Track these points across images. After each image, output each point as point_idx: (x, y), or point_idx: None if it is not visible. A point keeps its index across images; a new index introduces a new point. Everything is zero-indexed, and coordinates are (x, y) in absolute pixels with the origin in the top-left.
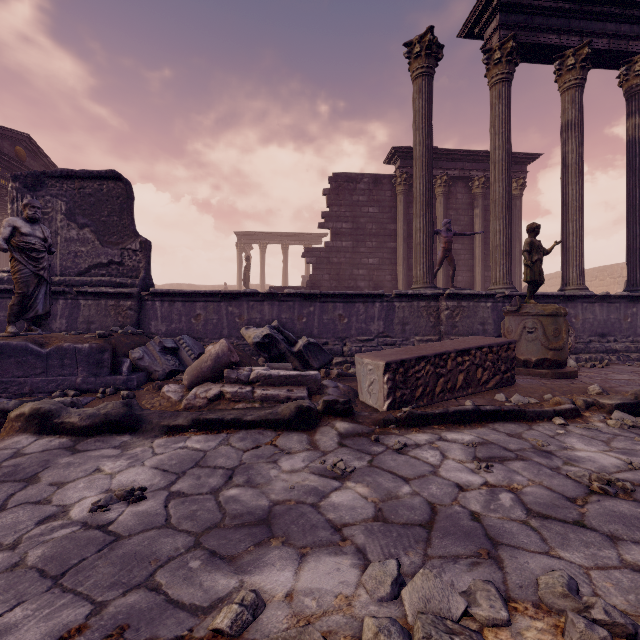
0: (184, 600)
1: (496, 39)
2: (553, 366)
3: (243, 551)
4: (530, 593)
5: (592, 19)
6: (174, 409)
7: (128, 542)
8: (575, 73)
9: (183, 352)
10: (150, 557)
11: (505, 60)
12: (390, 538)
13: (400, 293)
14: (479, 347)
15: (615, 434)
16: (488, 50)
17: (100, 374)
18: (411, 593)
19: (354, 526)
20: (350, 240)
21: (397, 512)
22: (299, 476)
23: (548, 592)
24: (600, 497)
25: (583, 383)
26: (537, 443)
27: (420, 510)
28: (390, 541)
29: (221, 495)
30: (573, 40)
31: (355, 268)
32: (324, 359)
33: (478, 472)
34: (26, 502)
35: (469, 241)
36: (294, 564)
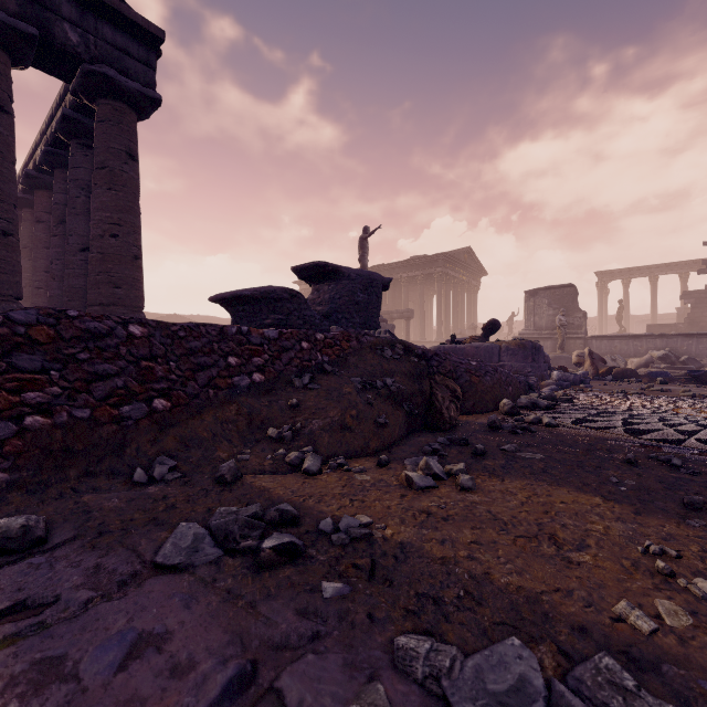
0: None
1: None
2: None
3: None
4: None
5: None
6: None
7: None
8: None
9: (618, 361)
10: None
11: None
12: None
13: None
14: None
15: None
16: None
17: None
18: None
19: None
20: None
21: None
22: None
23: None
24: None
25: None
26: None
27: None
28: None
29: None
30: None
31: None
32: (698, 365)
33: None
34: None
35: None
36: None
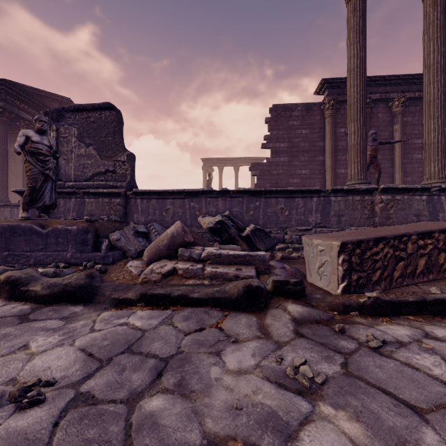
0: None
1: None
2: None
3: None
4: None
5: None
6: (133, 282)
7: None
8: None
9: (153, 236)
10: None
11: None
12: None
13: (336, 188)
14: (442, 230)
15: None
16: None
17: (84, 251)
18: None
19: None
20: (286, 156)
21: None
22: (248, 382)
23: None
24: None
25: None
26: None
27: None
28: None
29: (138, 408)
30: None
31: (290, 178)
32: (269, 243)
33: None
34: None
35: (389, 152)
36: None
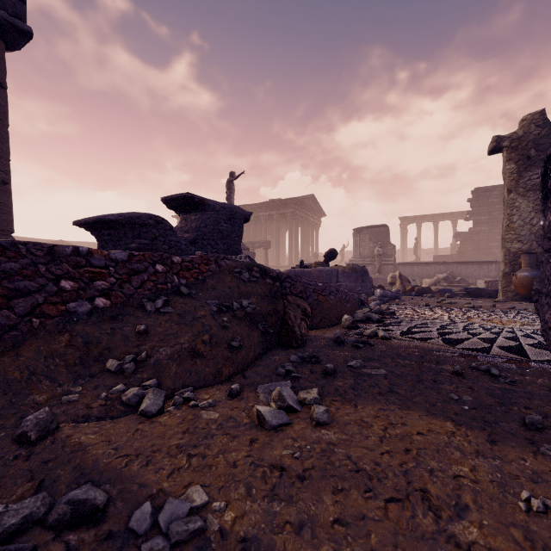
0: None
1: None
2: None
3: None
4: None
5: None
6: None
7: None
8: None
9: (416, 281)
10: None
11: None
12: None
13: None
14: None
15: None
16: None
17: None
18: None
19: None
20: (486, 226)
21: None
22: None
23: None
24: None
25: None
26: None
27: None
28: None
29: None
30: None
31: (490, 242)
32: (467, 284)
33: None
34: None
35: None
36: None
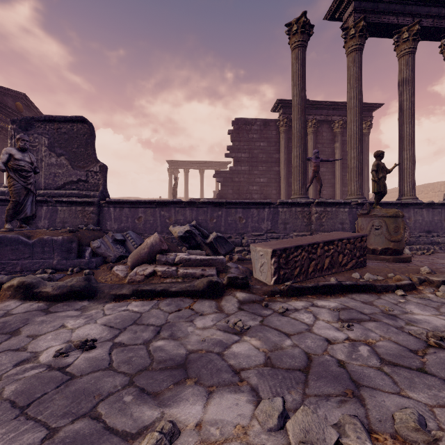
0: (118, 427)
1: (351, 20)
2: (394, 253)
3: (165, 389)
4: (388, 426)
5: (421, 5)
6: (121, 283)
7: (79, 380)
8: (409, 44)
9: (129, 243)
10: (95, 392)
11: (358, 35)
12: (277, 380)
13: (282, 201)
14: (340, 239)
15: (443, 302)
16: (346, 28)
17: (70, 258)
18: (294, 425)
19: (249, 370)
20: (247, 165)
21: (282, 360)
22: (209, 332)
23: (403, 426)
24: (436, 350)
25: (416, 265)
26: (385, 309)
27: (299, 358)
28: (277, 382)
29: (151, 345)
30: (407, 20)
31: (251, 185)
32: (228, 248)
33: (342, 330)
34: (8, 349)
35: (331, 166)
36: (203, 399)
